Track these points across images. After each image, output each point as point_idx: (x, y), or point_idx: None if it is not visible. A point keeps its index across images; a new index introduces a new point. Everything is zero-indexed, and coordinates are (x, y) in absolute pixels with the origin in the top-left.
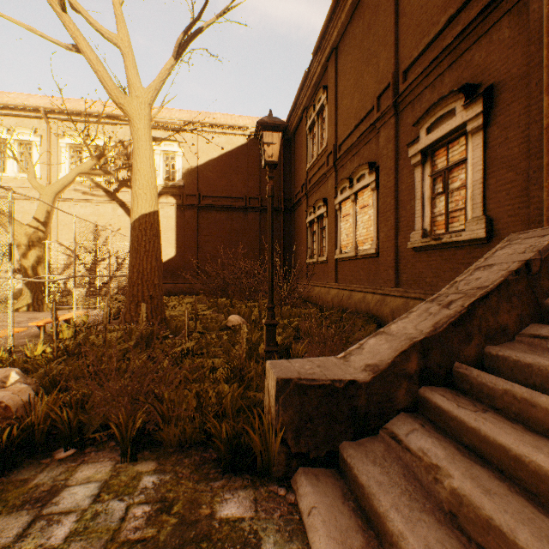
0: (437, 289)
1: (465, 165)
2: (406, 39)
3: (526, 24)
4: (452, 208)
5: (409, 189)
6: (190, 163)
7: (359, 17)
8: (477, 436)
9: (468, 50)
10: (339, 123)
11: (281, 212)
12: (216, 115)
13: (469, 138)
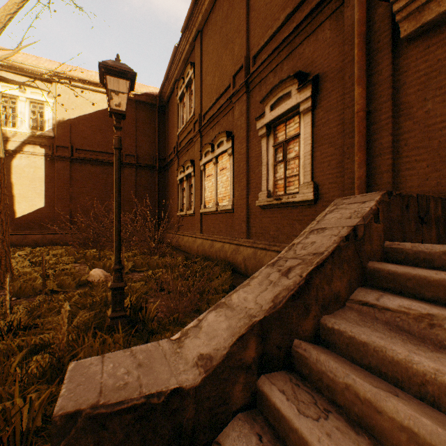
0: (278, 241)
1: (299, 139)
2: (255, 29)
3: (342, 28)
4: (289, 174)
5: (258, 156)
6: (61, 115)
7: (220, 7)
8: None
9: (301, 44)
10: (204, 96)
11: (156, 169)
12: (91, 72)
13: (302, 117)
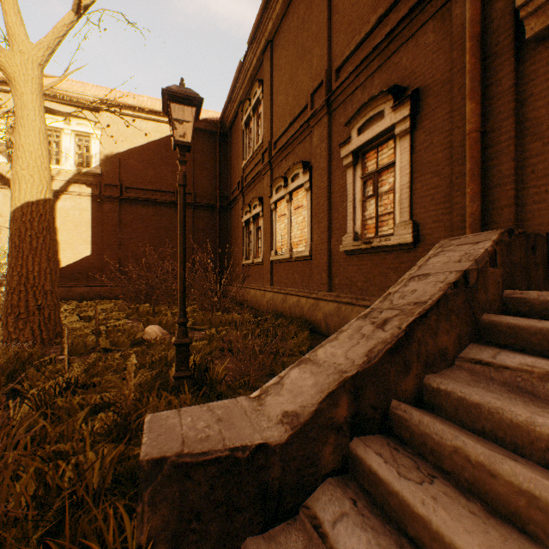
0: (367, 294)
1: (393, 168)
2: (338, 36)
3: (449, 30)
4: (382, 211)
5: (342, 190)
6: (109, 148)
7: (294, 11)
8: (426, 529)
9: (397, 52)
10: (274, 120)
11: (217, 210)
12: (143, 98)
13: (397, 141)
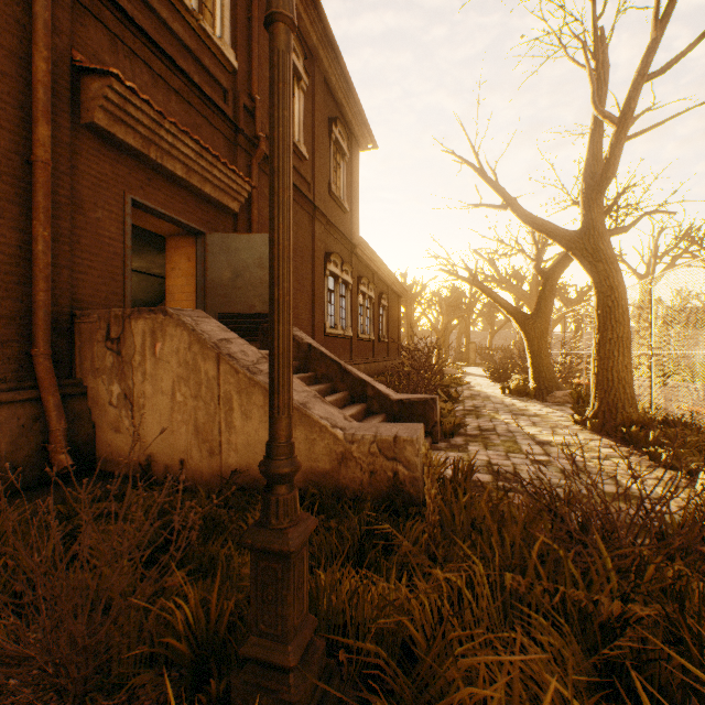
0: None
1: None
2: None
3: None
4: None
5: None
6: None
7: None
8: None
9: None
10: None
11: None
12: None
13: None
